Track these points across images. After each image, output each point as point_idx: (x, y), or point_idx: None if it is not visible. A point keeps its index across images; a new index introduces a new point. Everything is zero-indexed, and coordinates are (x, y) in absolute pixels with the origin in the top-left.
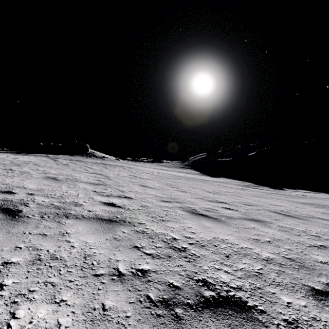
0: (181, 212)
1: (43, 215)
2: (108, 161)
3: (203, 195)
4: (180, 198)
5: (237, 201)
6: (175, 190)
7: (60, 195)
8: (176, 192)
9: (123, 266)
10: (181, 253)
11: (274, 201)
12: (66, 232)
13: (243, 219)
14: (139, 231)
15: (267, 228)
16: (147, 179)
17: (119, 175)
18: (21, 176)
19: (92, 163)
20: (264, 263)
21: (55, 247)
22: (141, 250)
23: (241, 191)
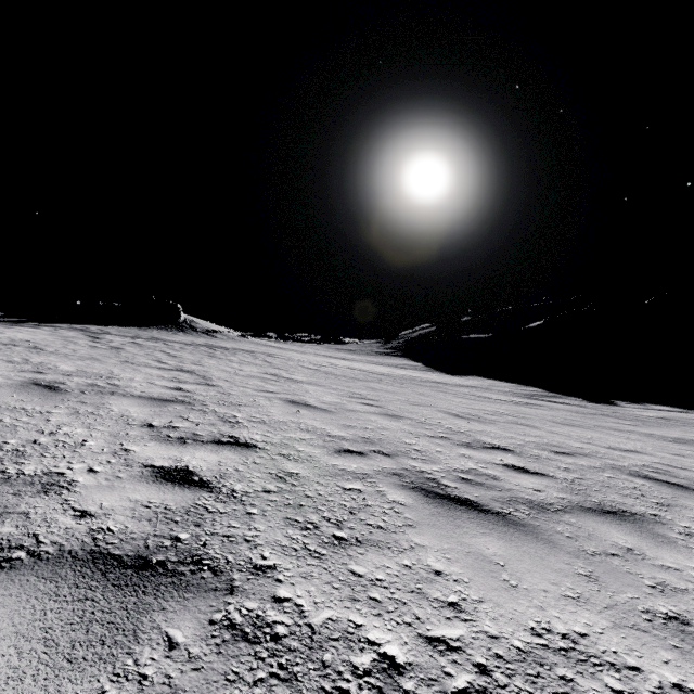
0: (398, 495)
1: None
2: (223, 340)
3: (445, 426)
4: (387, 438)
5: (532, 441)
6: (372, 414)
7: (20, 446)
8: (377, 419)
9: None
10: None
11: (613, 436)
12: None
13: (581, 512)
14: (242, 624)
15: (665, 548)
16: (306, 383)
17: (237, 374)
18: None
19: (183, 344)
20: None
21: None
22: None
23: (526, 410)
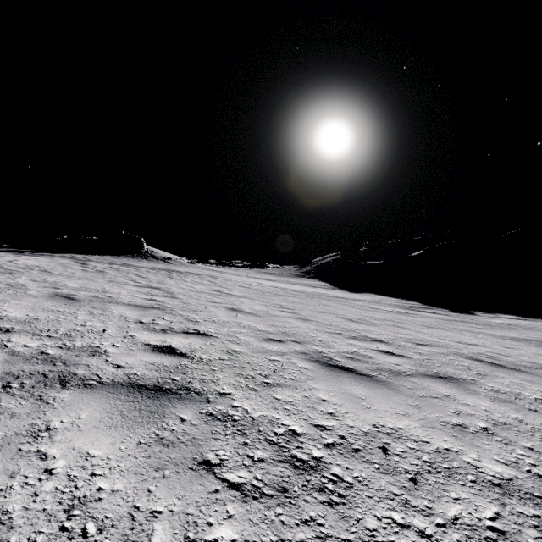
0: (304, 364)
1: (10, 381)
2: (176, 266)
3: (341, 326)
4: (299, 332)
5: (402, 337)
6: (289, 318)
7: (67, 332)
8: (292, 321)
9: (164, 535)
10: (311, 476)
11: (464, 335)
12: (46, 427)
13: (422, 377)
14: (216, 414)
15: (471, 396)
16: (241, 297)
17: (191, 290)
18: (6, 292)
19: (148, 268)
20: (498, 496)
21: (1, 475)
22: (216, 474)
23: (404, 317)
